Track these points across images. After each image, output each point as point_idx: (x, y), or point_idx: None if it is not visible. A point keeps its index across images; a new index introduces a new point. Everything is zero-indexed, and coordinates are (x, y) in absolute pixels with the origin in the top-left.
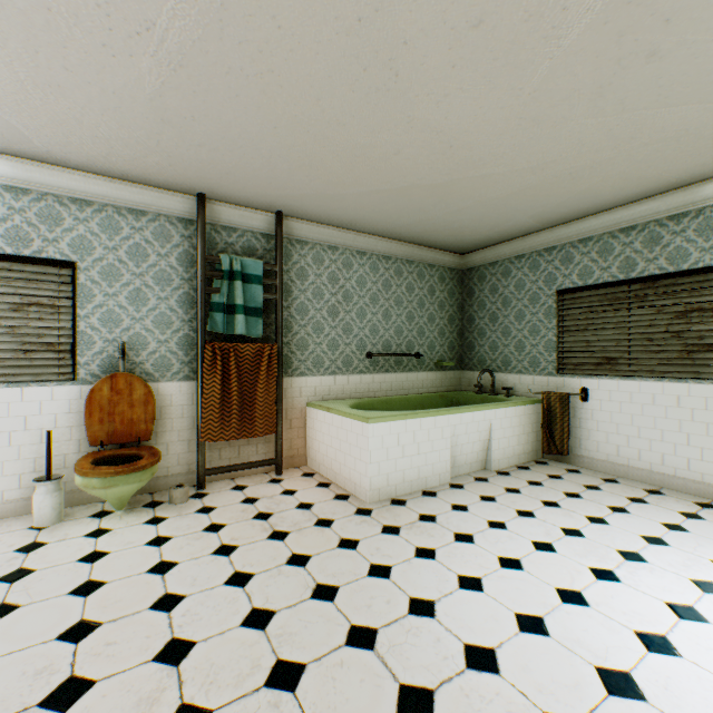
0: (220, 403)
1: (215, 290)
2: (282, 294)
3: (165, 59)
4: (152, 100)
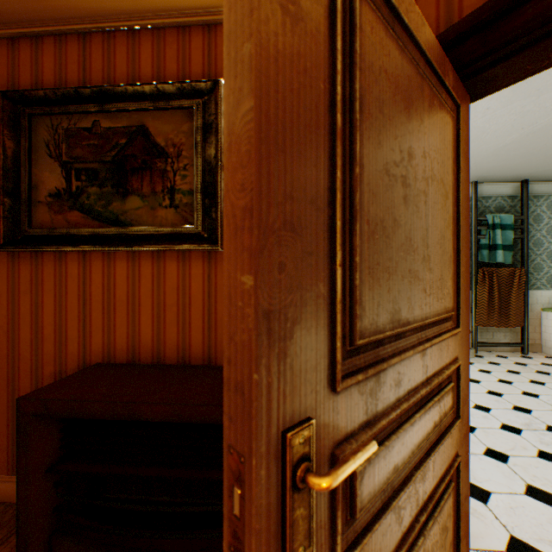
0: (486, 304)
1: (481, 236)
2: (526, 235)
3: (525, 133)
4: (496, 149)
